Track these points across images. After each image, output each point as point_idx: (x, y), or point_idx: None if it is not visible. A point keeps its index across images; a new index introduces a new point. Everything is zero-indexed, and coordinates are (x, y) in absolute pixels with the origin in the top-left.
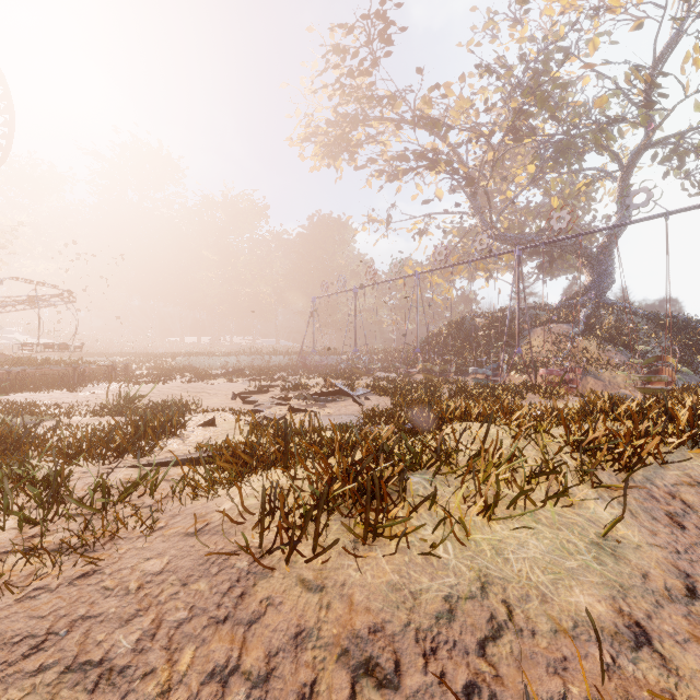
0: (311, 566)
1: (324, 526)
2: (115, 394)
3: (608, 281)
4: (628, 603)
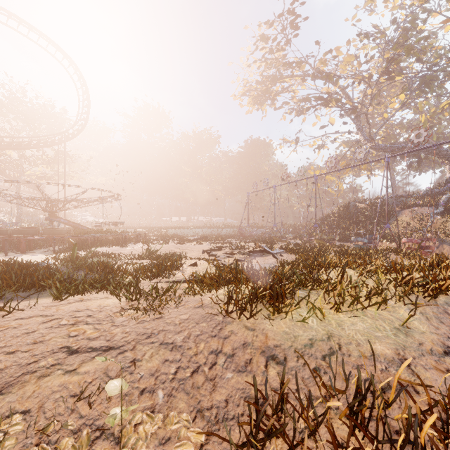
0: (249, 321)
1: (255, 307)
2: (143, 249)
3: None
4: (404, 352)
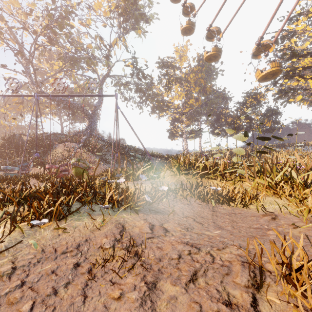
0: None
1: None
2: None
3: (94, 126)
4: None
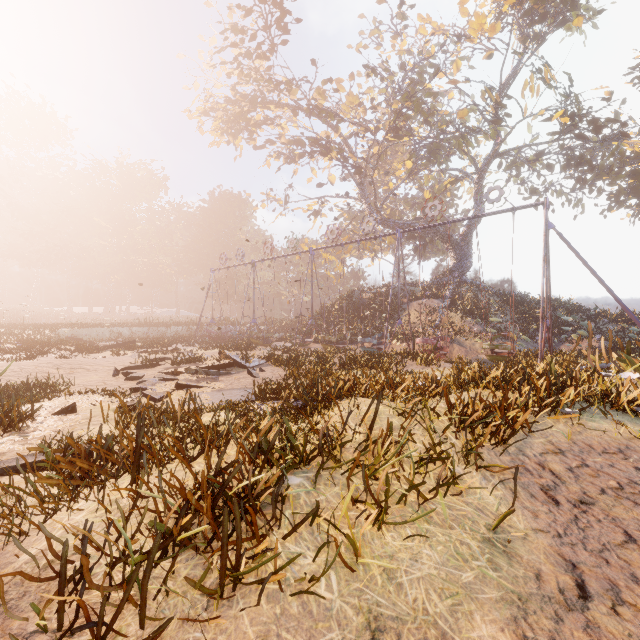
0: None
1: (164, 580)
2: None
3: (468, 264)
4: (530, 624)
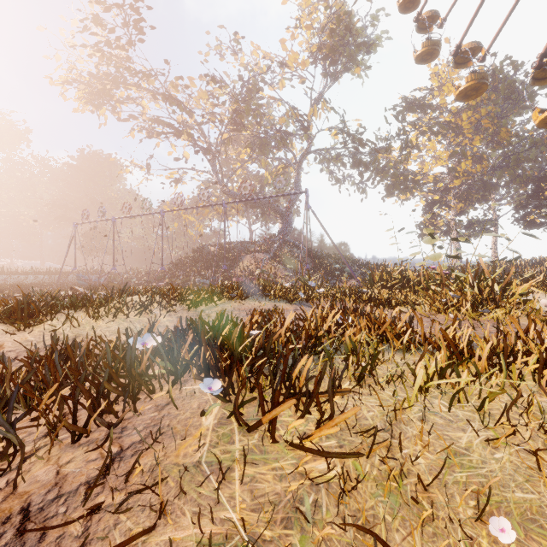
0: None
1: None
2: None
3: (289, 228)
4: None
